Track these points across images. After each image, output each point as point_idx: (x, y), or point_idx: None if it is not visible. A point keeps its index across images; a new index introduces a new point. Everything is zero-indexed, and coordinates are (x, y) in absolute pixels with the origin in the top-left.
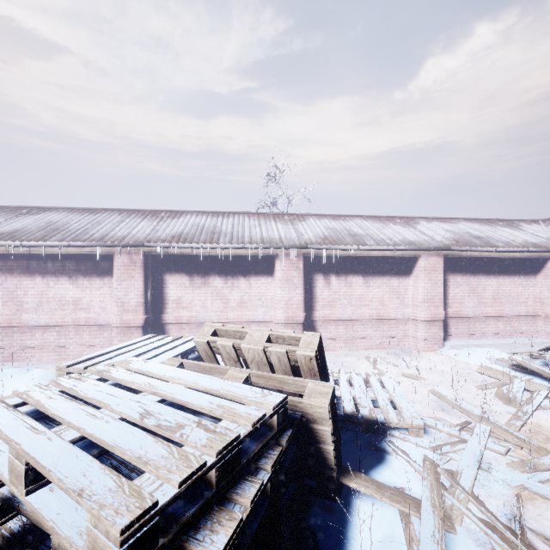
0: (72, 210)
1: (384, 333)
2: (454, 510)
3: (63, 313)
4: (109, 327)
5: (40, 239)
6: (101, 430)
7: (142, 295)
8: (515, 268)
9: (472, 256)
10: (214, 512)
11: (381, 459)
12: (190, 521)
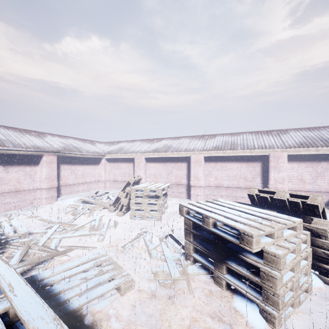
0: None
1: (20, 199)
2: (32, 253)
3: None
4: None
5: None
6: None
7: None
8: (91, 162)
9: (72, 156)
10: None
11: None
12: None
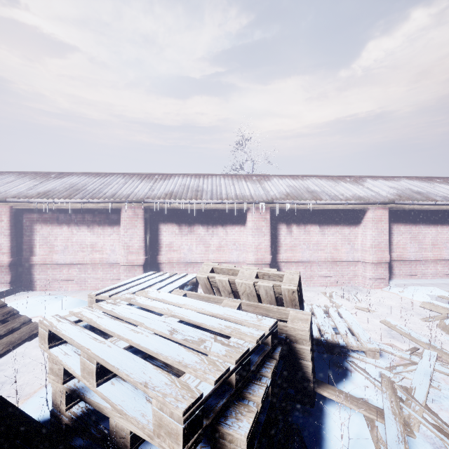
0: (88, 175)
1: (337, 272)
2: (411, 419)
3: (83, 254)
4: (117, 265)
5: (67, 197)
6: (144, 342)
7: (142, 240)
8: None
9: (413, 209)
10: (235, 406)
11: (344, 375)
12: (221, 410)
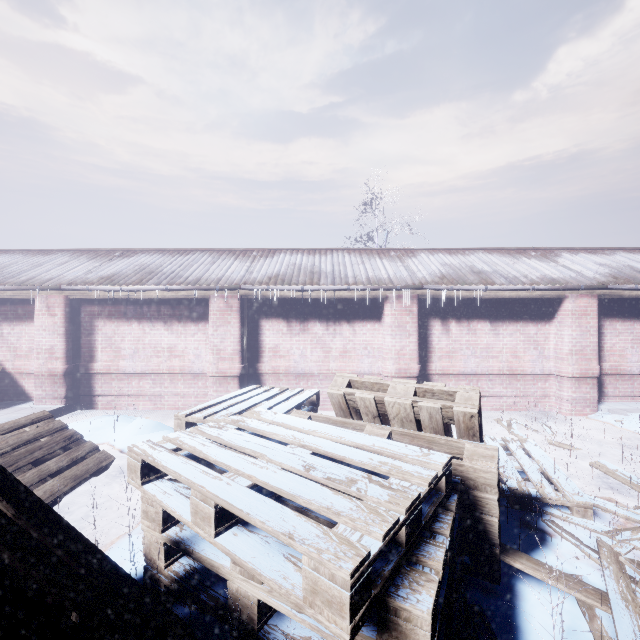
0: (162, 252)
1: (517, 391)
2: None
3: (158, 360)
4: (204, 377)
5: (138, 283)
6: (274, 479)
7: (238, 342)
8: None
9: (637, 296)
10: (407, 572)
11: (541, 540)
12: (390, 577)
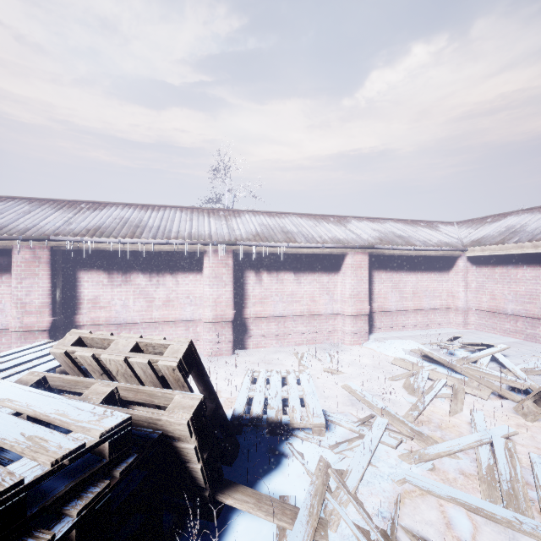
0: None
1: (315, 328)
2: (333, 516)
3: None
4: (8, 332)
5: None
6: None
7: (48, 294)
8: (431, 265)
9: (394, 254)
10: None
11: (276, 464)
12: None
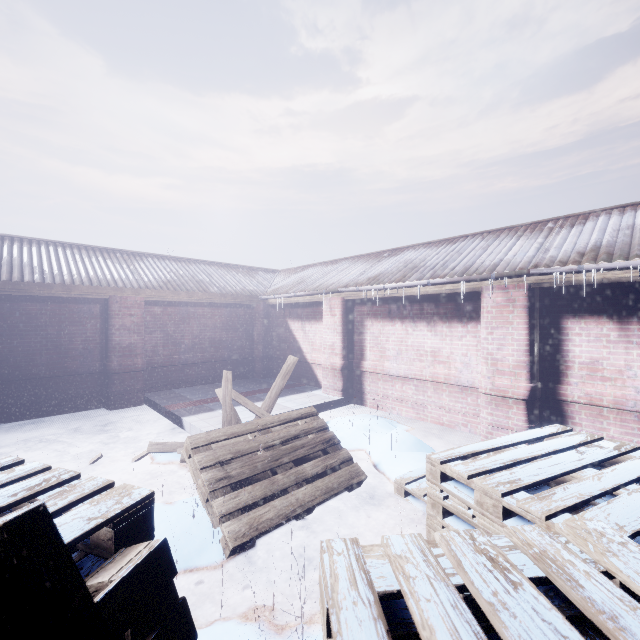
0: (427, 245)
1: None
2: None
3: (420, 364)
4: (473, 391)
5: (400, 280)
6: None
7: (524, 350)
8: None
9: None
10: None
11: None
12: None
